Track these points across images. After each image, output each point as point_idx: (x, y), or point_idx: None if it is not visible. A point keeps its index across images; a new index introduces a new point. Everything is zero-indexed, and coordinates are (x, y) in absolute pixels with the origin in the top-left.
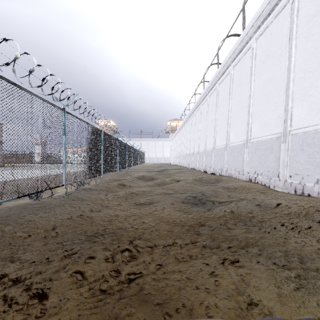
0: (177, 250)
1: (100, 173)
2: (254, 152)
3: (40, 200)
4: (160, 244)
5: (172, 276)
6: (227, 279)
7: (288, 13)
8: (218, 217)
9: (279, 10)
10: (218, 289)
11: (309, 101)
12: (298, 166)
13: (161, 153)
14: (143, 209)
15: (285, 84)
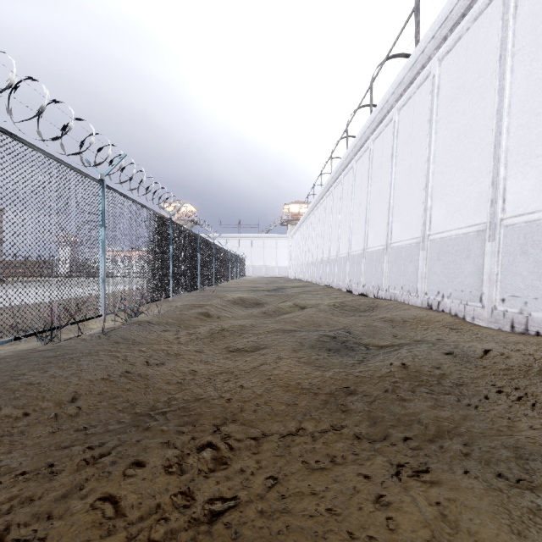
0: (306, 444)
1: (168, 294)
2: (436, 258)
3: (56, 343)
4: (274, 431)
5: (299, 506)
6: (412, 515)
7: (497, 12)
8: (379, 376)
9: (481, 8)
10: (396, 540)
11: (538, 167)
12: (518, 282)
13: (274, 259)
14: (242, 361)
15: (492, 138)
